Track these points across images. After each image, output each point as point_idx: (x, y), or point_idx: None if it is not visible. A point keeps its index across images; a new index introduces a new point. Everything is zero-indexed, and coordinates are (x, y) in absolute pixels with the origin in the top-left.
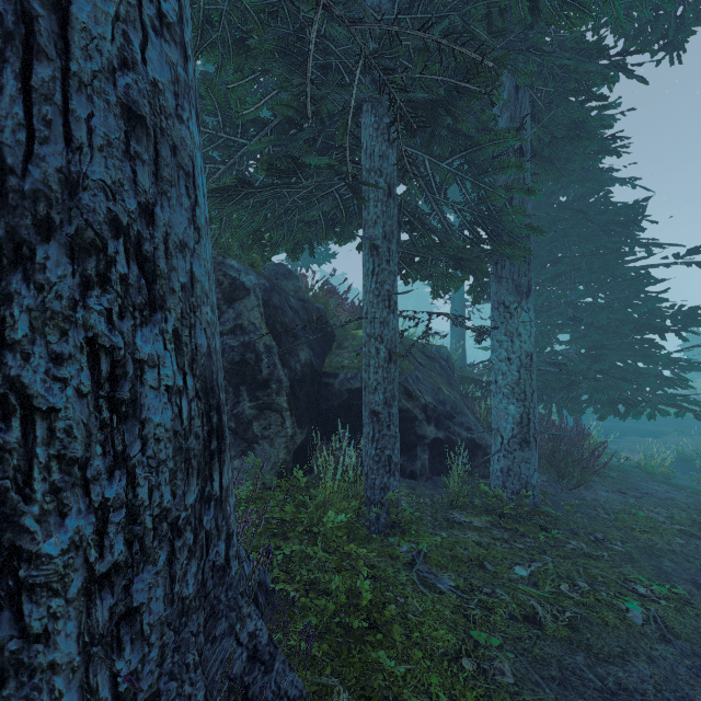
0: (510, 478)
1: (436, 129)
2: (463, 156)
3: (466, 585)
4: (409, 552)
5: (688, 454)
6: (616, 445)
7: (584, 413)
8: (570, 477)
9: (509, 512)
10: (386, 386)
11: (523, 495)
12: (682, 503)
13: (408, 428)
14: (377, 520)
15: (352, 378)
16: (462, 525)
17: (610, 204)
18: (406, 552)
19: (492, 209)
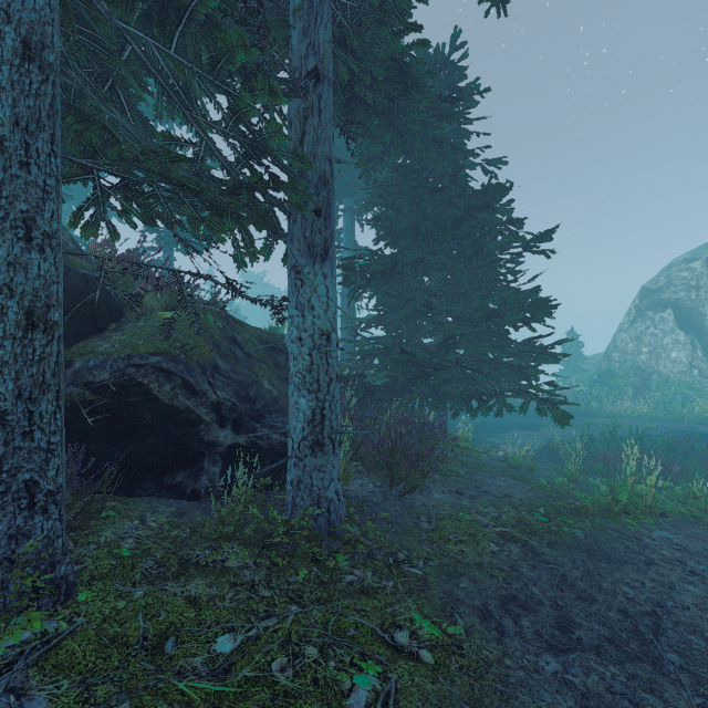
0: (301, 492)
1: (168, 4)
2: (183, 32)
3: (71, 705)
4: (20, 646)
5: (556, 444)
6: (500, 439)
7: (445, 408)
8: (404, 480)
9: (282, 540)
10: (19, 367)
11: (308, 514)
12: (518, 500)
13: (189, 434)
14: (2, 590)
15: (96, 367)
16: (205, 567)
17: (465, 185)
18: (15, 647)
19: (253, 130)
